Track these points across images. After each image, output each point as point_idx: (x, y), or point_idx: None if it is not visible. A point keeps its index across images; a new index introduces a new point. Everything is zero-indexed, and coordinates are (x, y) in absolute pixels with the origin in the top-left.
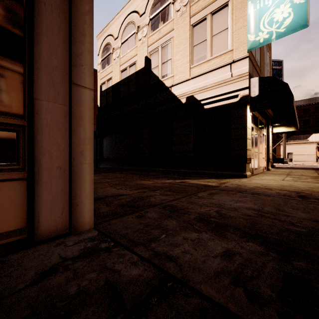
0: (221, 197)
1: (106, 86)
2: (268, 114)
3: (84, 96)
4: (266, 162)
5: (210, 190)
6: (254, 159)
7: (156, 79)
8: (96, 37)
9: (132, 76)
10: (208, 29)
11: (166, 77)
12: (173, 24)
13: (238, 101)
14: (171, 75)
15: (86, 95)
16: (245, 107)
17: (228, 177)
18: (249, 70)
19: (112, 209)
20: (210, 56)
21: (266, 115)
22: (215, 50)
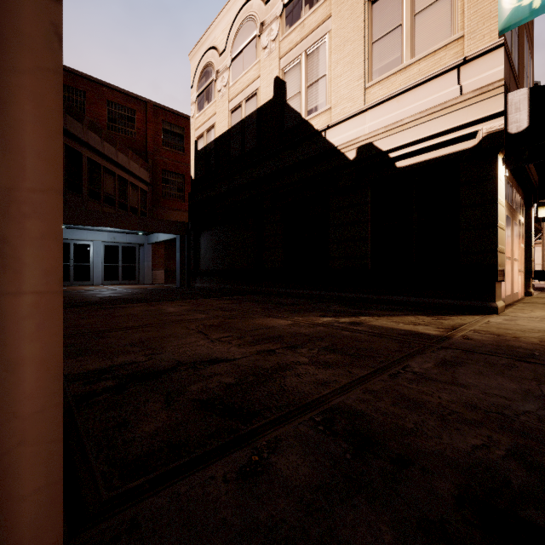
0: (481, 379)
1: (206, 141)
2: (532, 179)
3: (10, 10)
4: (523, 279)
5: (434, 349)
6: (505, 272)
7: (295, 118)
8: (189, 55)
9: (251, 117)
10: (405, 2)
11: (315, 112)
12: (330, 5)
13: (476, 147)
14: (325, 107)
15: (22, 9)
16: (495, 159)
17: (452, 311)
18: (505, 75)
19: (175, 422)
20: (409, 58)
21: (527, 180)
22: (421, 43)
